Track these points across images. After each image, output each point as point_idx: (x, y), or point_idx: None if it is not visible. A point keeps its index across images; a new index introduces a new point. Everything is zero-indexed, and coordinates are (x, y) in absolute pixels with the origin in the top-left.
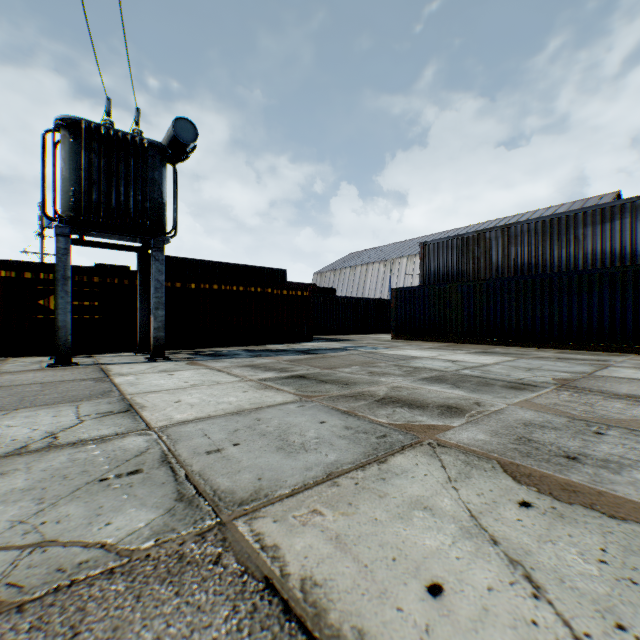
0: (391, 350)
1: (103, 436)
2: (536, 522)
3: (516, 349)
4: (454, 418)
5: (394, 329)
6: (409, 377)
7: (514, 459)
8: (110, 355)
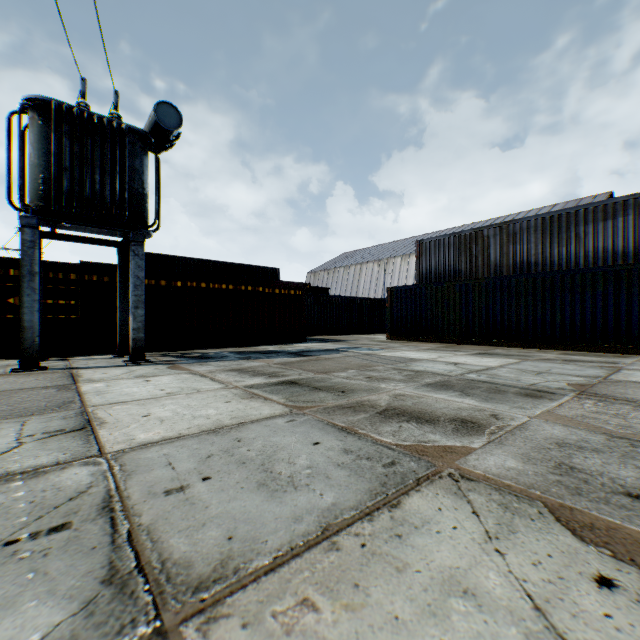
0: (388, 351)
1: (38, 467)
2: (634, 620)
3: (517, 350)
4: (472, 436)
5: (390, 329)
6: (411, 383)
7: (563, 499)
8: (87, 358)
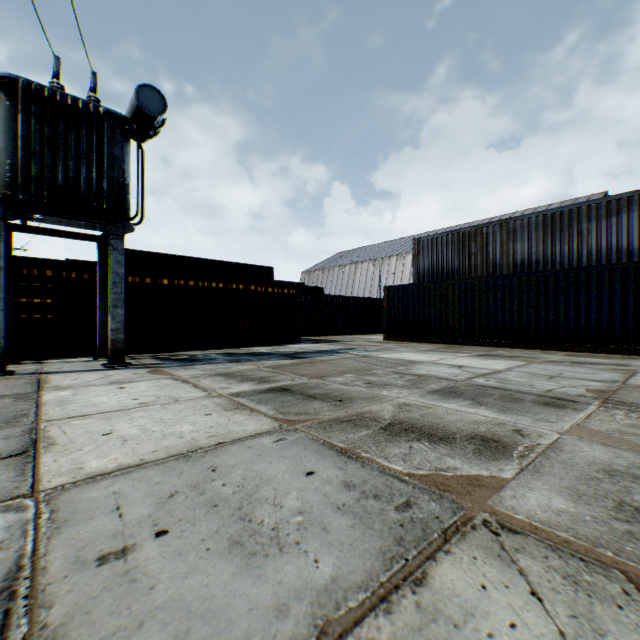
0: (386, 353)
1: None
2: None
3: (520, 351)
4: (499, 461)
5: (386, 329)
6: (416, 389)
7: None
8: (63, 361)
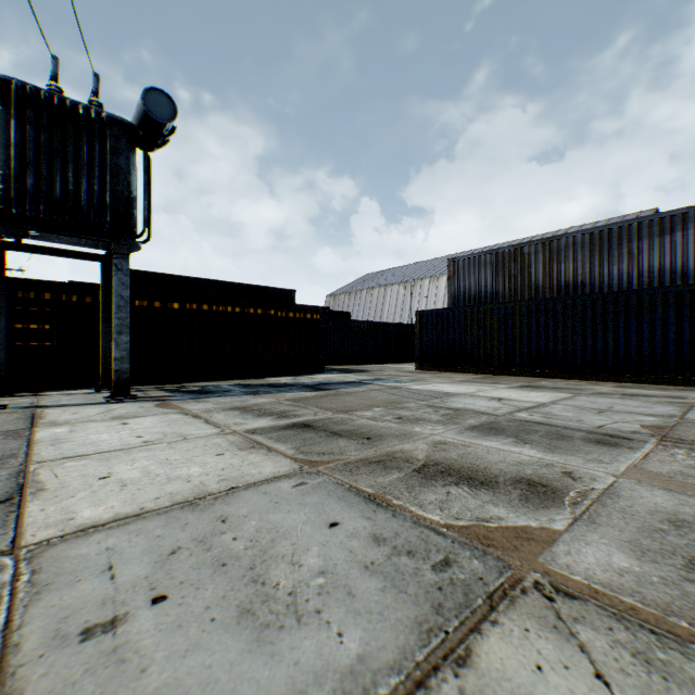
0: (418, 384)
1: None
2: None
3: (565, 382)
4: (549, 509)
5: (419, 358)
6: (452, 425)
7: None
8: (62, 393)
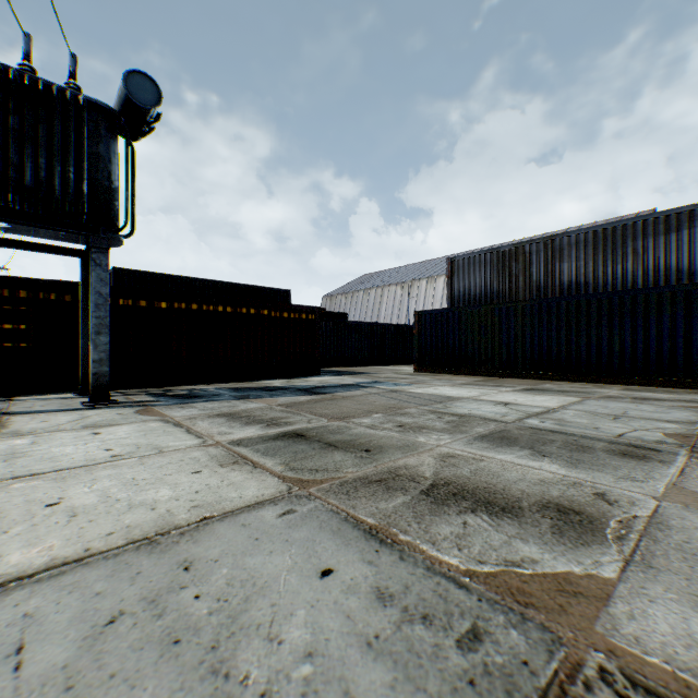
0: (418, 387)
1: None
2: None
3: (569, 385)
4: (591, 546)
5: (417, 360)
6: (459, 434)
7: None
8: (38, 397)
